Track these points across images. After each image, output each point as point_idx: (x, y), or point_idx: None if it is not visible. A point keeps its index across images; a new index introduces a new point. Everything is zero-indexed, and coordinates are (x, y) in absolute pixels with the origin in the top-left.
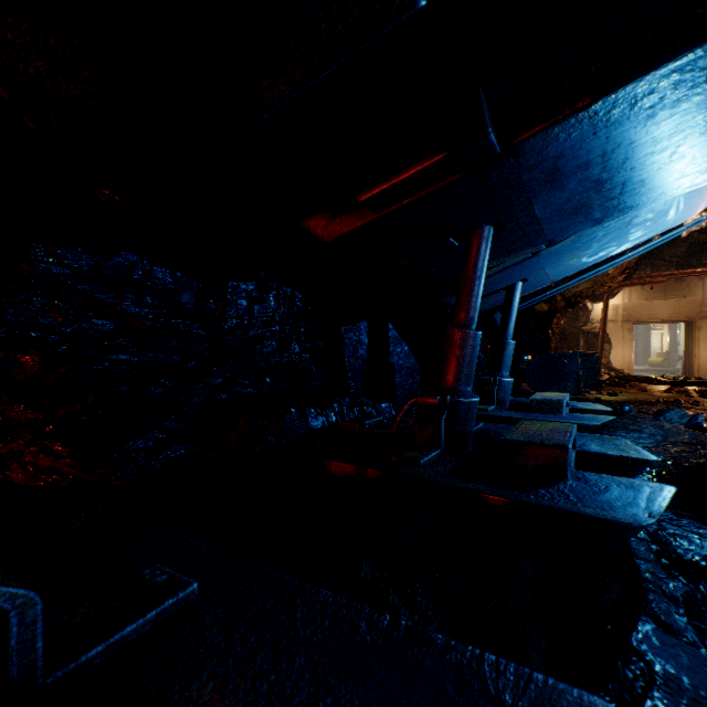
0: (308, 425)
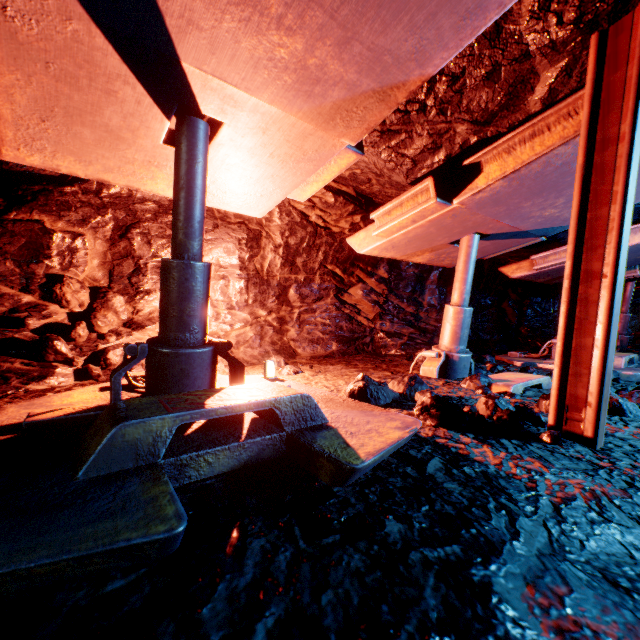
0: None
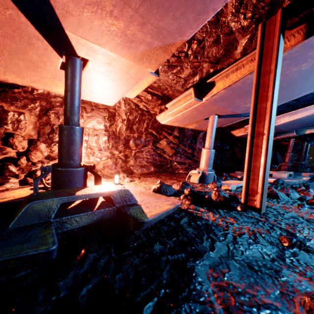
0: (274, 167)
